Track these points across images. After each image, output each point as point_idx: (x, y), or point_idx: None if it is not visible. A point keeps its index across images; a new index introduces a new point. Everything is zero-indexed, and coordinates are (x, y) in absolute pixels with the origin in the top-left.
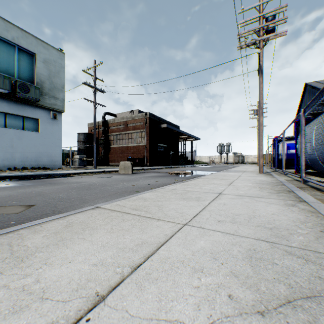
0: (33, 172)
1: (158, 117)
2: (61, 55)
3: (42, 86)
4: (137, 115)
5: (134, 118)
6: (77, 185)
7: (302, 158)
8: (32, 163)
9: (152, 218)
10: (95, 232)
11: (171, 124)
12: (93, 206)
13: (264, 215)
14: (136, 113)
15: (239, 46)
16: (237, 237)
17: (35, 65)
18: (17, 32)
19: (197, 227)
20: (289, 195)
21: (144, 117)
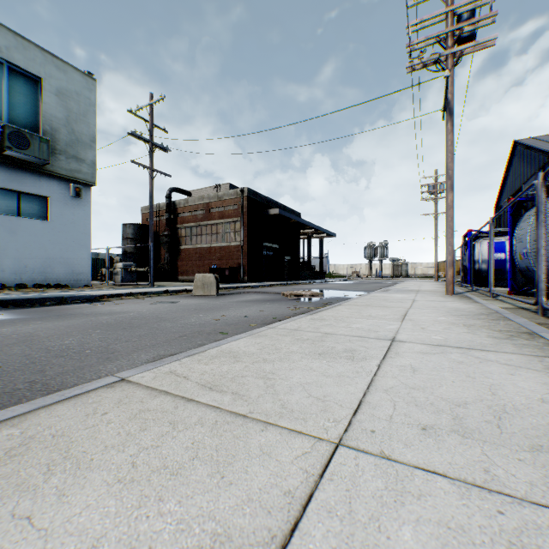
0: (34, 294)
1: (263, 197)
2: (90, 84)
3: (55, 137)
4: (227, 192)
5: (222, 198)
6: (108, 318)
7: (542, 267)
8: (35, 277)
9: (250, 418)
10: (81, 480)
11: (287, 209)
12: (113, 377)
13: (525, 406)
14: (226, 190)
15: (409, 67)
16: (507, 504)
17: (41, 99)
18: (7, 38)
19: (373, 452)
20: (538, 344)
21: (238, 197)
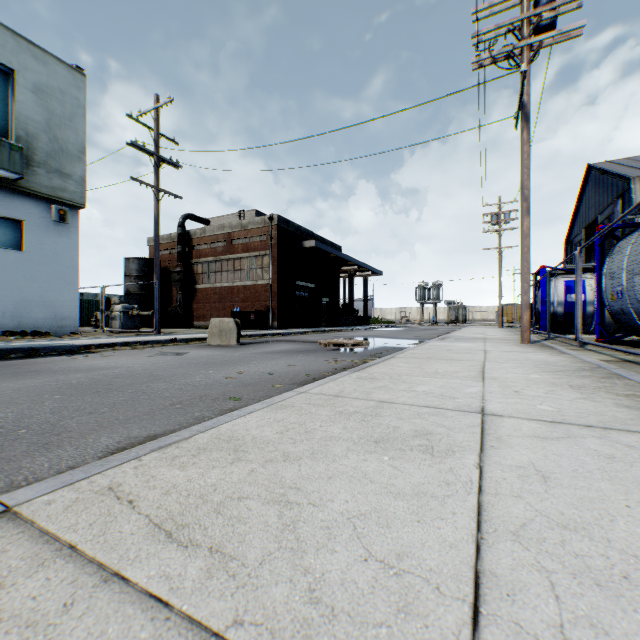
0: None
1: (297, 226)
2: (78, 80)
3: (31, 145)
4: (253, 220)
5: (247, 227)
6: (83, 376)
7: None
8: (5, 322)
9: None
10: None
11: (325, 241)
12: None
13: None
14: (252, 217)
15: (476, 62)
16: None
17: (14, 97)
18: None
19: None
20: None
21: (266, 225)
